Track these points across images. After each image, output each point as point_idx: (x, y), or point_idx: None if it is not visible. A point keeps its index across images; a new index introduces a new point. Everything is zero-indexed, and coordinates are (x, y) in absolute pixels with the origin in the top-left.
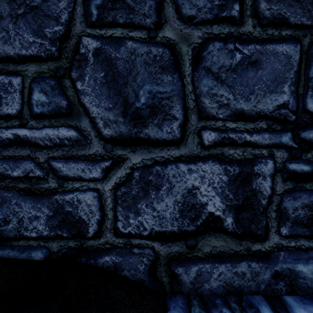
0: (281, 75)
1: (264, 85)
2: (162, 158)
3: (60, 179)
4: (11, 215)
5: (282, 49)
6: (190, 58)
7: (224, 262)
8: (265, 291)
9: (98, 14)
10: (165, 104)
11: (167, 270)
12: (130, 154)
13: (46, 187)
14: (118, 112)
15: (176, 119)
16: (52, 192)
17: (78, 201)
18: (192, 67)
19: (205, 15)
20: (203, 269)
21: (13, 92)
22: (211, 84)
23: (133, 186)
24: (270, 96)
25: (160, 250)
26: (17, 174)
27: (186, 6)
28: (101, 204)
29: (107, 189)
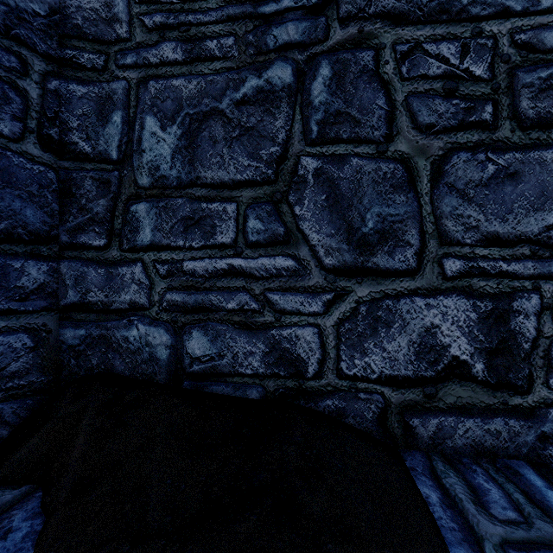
0: (551, 189)
1: (527, 202)
2: (394, 290)
3: (277, 313)
4: (225, 350)
5: (552, 156)
6: (428, 174)
7: (472, 417)
8: (527, 456)
9: (318, 131)
10: (397, 229)
11: (400, 420)
12: (355, 286)
13: (261, 320)
14: (341, 238)
15: (411, 246)
16: (268, 326)
17: (296, 337)
18: (431, 184)
19: (448, 121)
20: (445, 422)
21: (227, 219)
22: (455, 203)
23: (359, 322)
24: (535, 215)
25: (391, 397)
26: (232, 306)
27: (423, 113)
28: (322, 341)
29: (329, 324)
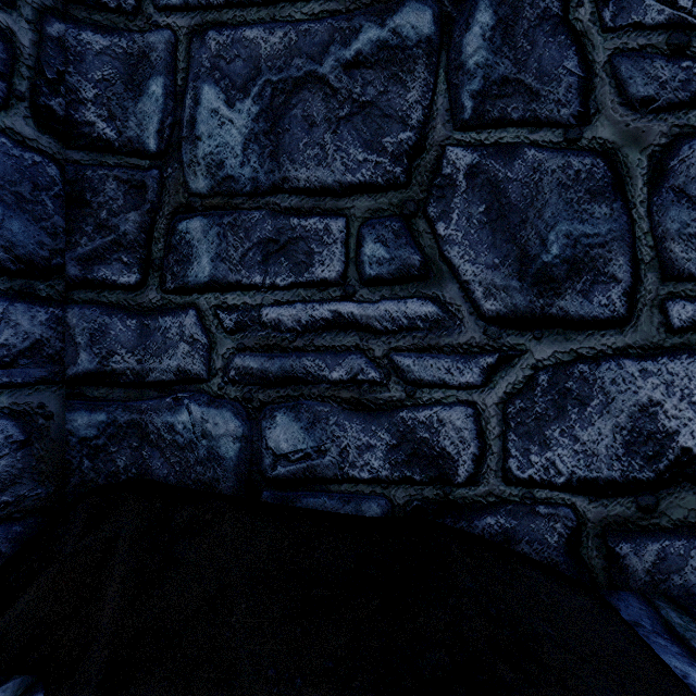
0: None
1: None
2: (591, 350)
3: (409, 385)
4: (327, 443)
5: None
6: (643, 173)
7: None
8: None
9: (473, 108)
10: (597, 256)
11: (601, 546)
12: (531, 344)
13: (385, 397)
14: (509, 271)
15: (618, 282)
16: (395, 406)
17: (439, 421)
18: (649, 189)
19: (674, 94)
20: (670, 548)
21: (331, 243)
22: (686, 217)
23: (537, 398)
24: None
25: (586, 511)
26: (339, 376)
27: (636, 81)
28: (480, 428)
29: (491, 402)
